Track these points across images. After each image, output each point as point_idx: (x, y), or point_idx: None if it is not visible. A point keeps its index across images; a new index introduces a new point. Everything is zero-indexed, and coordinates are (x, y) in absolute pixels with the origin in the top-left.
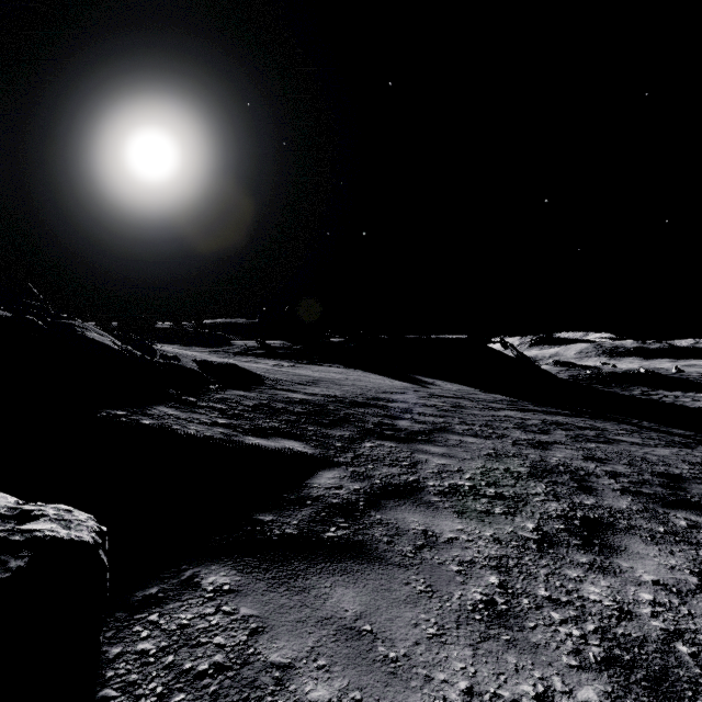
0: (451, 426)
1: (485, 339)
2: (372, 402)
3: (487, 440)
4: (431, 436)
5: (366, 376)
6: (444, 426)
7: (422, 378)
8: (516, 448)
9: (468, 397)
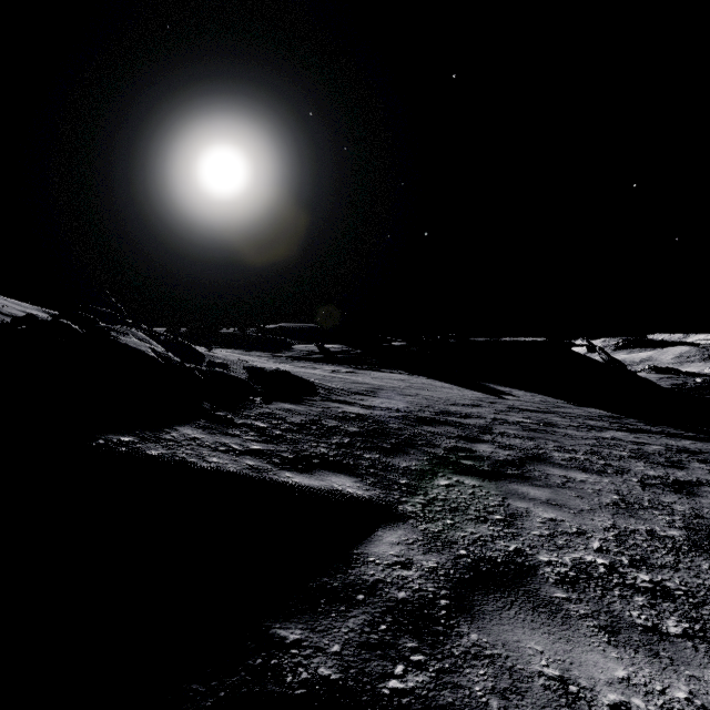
0: (546, 453)
1: (567, 342)
2: (441, 417)
3: (602, 477)
4: (524, 468)
5: (432, 384)
6: (538, 453)
7: (496, 387)
8: (648, 491)
9: (557, 411)
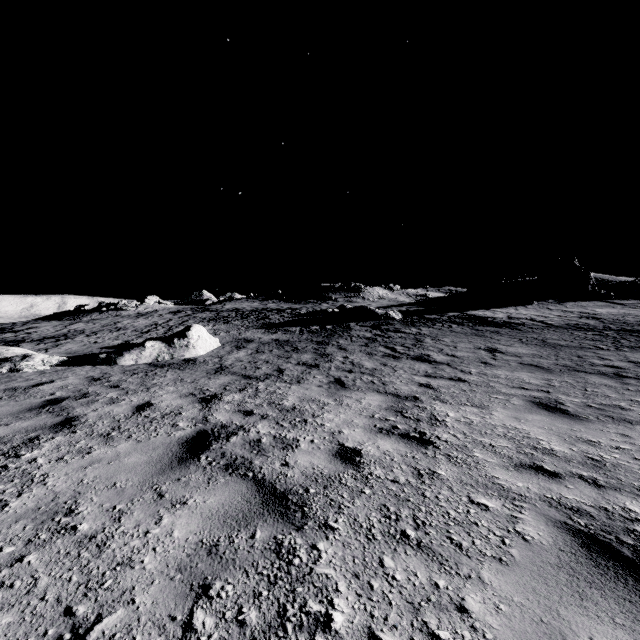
0: None
1: None
2: None
3: None
4: None
5: None
6: None
7: None
8: None
9: None
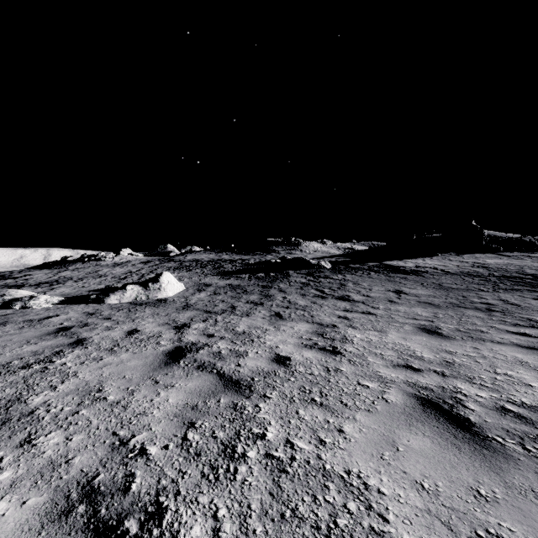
0: None
1: None
2: None
3: None
4: None
5: None
6: None
7: None
8: None
9: None
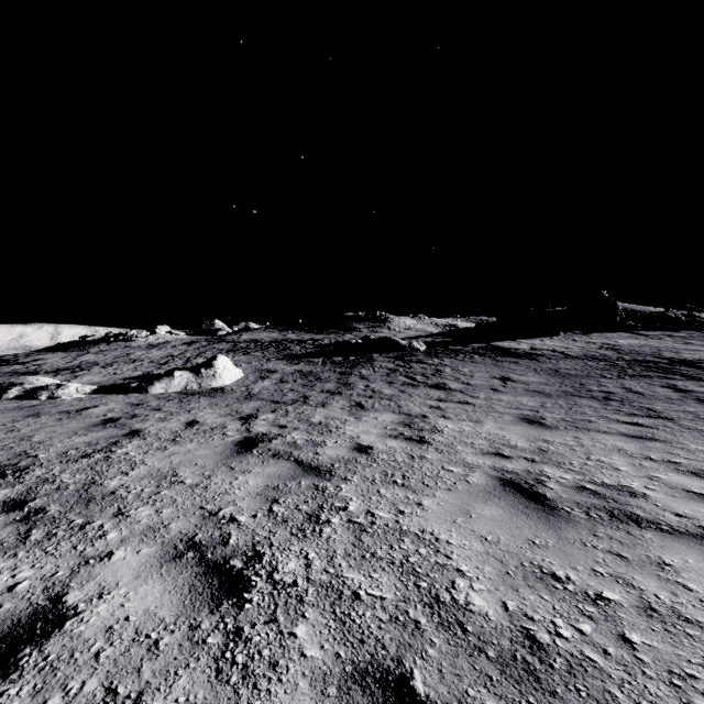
0: None
1: None
2: None
3: None
4: None
5: None
6: None
7: None
8: None
9: None
